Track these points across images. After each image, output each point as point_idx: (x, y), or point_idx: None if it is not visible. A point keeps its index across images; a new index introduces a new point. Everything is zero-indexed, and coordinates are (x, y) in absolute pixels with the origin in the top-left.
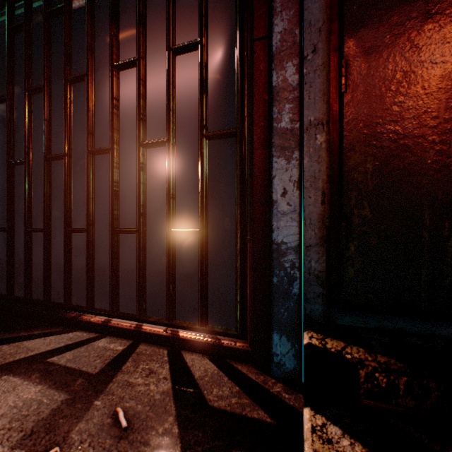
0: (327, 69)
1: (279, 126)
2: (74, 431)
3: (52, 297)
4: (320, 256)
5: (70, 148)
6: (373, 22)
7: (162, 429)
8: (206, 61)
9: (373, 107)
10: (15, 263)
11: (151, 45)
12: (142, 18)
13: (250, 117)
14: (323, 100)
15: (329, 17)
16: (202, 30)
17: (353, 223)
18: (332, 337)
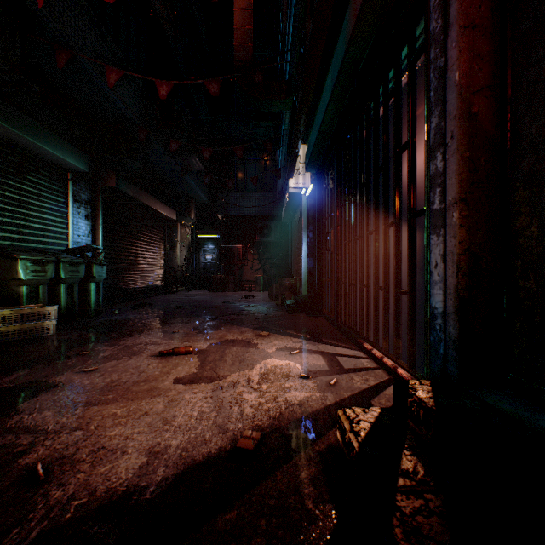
0: (462, 149)
1: (433, 208)
2: (319, 377)
3: (365, 330)
4: (455, 324)
5: (362, 231)
6: (538, 54)
7: (342, 393)
8: (412, 155)
9: (538, 158)
10: (347, 304)
11: (422, 121)
12: (384, 134)
13: (427, 199)
14: (457, 180)
15: (467, 96)
16: (409, 132)
17: (518, 296)
18: (431, 387)
